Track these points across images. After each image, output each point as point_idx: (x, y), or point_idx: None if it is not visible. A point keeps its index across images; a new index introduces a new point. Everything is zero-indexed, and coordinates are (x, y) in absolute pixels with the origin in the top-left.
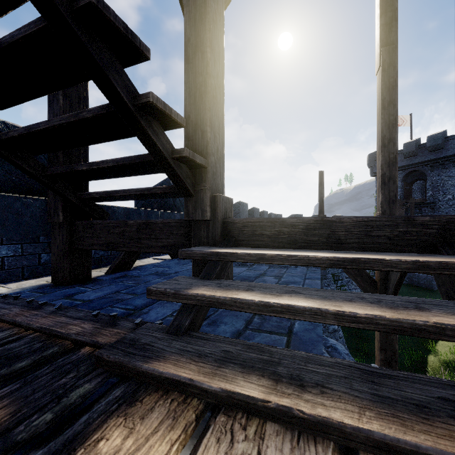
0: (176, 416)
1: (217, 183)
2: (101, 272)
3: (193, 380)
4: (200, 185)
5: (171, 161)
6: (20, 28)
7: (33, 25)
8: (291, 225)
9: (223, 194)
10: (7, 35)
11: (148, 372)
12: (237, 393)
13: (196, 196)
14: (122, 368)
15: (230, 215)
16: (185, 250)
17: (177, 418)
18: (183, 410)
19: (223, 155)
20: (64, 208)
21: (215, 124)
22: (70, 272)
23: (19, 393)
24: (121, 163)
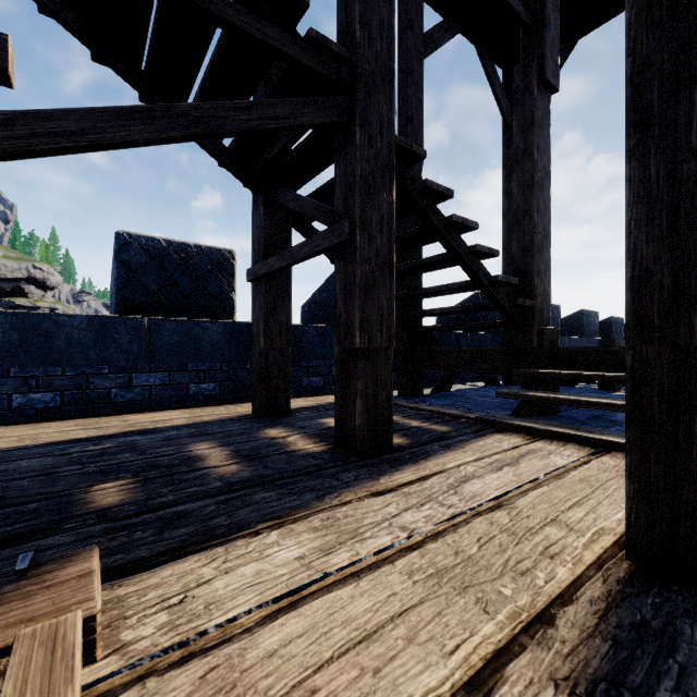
0: (524, 437)
1: (543, 317)
2: (426, 391)
3: (531, 426)
4: (528, 321)
5: (507, 307)
6: (433, 256)
7: (441, 256)
8: (613, 353)
9: (549, 325)
10: (424, 259)
11: (506, 424)
12: (554, 430)
13: (525, 329)
14: (492, 423)
15: (556, 343)
16: (518, 370)
17: (524, 437)
18: (527, 437)
19: (549, 291)
20: (408, 338)
21: (541, 269)
22: (411, 387)
23: (448, 425)
24: (467, 309)
